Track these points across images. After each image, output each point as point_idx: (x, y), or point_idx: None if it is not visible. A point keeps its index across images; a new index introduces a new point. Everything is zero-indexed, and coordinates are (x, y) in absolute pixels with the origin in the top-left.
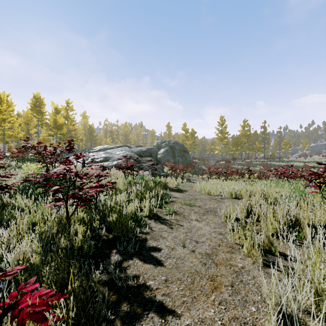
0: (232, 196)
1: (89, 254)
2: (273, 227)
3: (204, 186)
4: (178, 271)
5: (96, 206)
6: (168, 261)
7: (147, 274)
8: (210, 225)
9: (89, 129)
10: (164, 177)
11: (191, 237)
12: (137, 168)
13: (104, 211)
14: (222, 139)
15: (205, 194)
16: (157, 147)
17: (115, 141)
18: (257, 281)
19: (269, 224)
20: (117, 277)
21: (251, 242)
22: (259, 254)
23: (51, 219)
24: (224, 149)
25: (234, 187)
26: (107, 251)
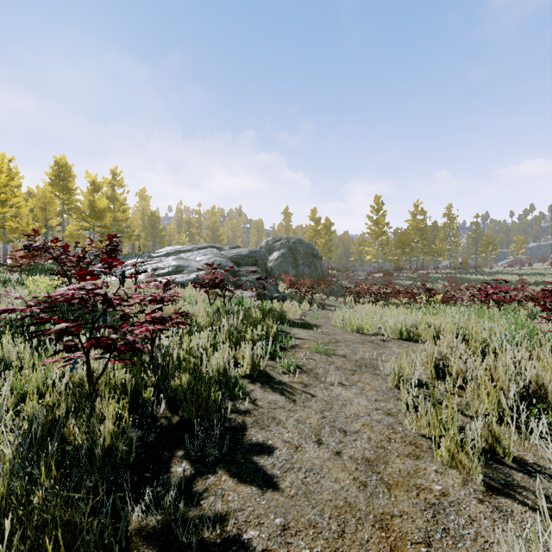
0: (402, 336)
1: (129, 461)
2: (490, 400)
3: (349, 317)
4: (309, 503)
5: (150, 357)
6: (288, 477)
7: (245, 512)
8: (367, 396)
9: (151, 218)
10: (279, 300)
11: (333, 420)
12: (231, 285)
13: (167, 366)
14: (378, 235)
15: (353, 333)
16: (266, 249)
17: (195, 239)
18: (480, 530)
19: (484, 396)
20: (180, 520)
21: (457, 438)
22: (474, 465)
23: (60, 386)
24: (382, 252)
25: (405, 319)
26: (165, 454)
